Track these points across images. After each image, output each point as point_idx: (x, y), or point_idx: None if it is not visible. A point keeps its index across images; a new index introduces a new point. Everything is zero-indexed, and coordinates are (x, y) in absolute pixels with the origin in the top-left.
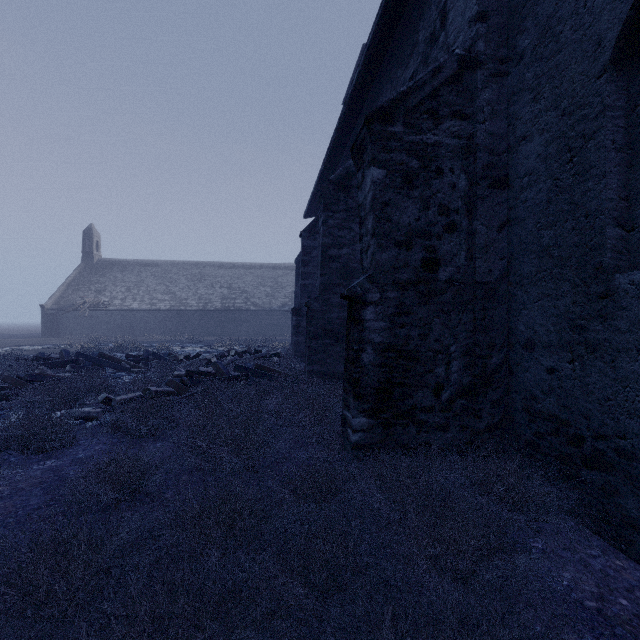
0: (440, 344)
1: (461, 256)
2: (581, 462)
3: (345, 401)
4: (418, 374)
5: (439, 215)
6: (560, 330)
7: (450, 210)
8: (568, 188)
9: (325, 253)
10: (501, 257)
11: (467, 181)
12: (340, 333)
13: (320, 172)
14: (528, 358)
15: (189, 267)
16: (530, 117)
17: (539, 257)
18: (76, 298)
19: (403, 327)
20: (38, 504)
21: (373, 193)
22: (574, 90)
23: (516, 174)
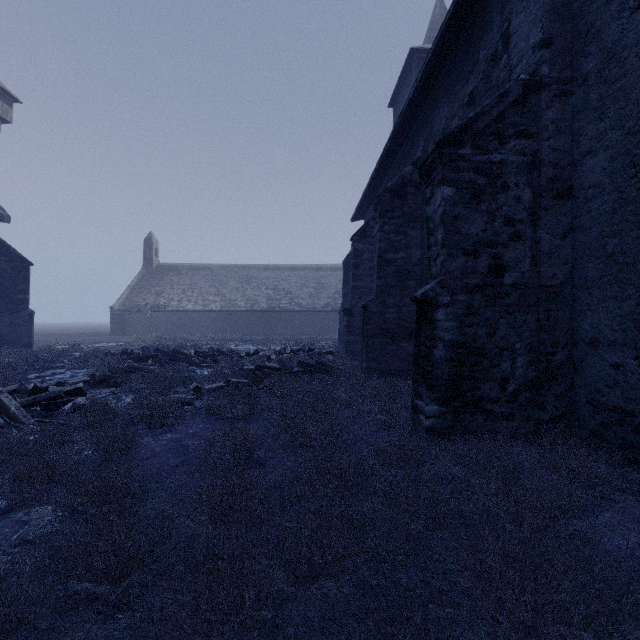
0: (505, 342)
1: (526, 262)
2: None
3: (416, 391)
4: (485, 368)
5: (504, 226)
6: (625, 329)
7: (515, 221)
8: (633, 201)
9: (381, 257)
10: (565, 262)
11: (531, 194)
12: (396, 332)
13: (371, 178)
14: (592, 355)
15: (237, 270)
16: (594, 134)
17: (604, 263)
18: (139, 300)
19: (471, 326)
20: (176, 463)
21: (444, 209)
22: (639, 112)
23: (580, 186)
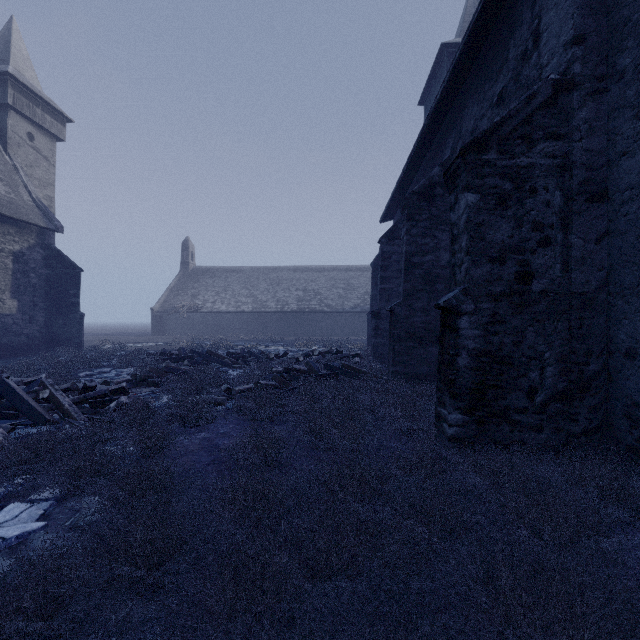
0: (534, 351)
1: (556, 268)
2: None
3: (440, 399)
4: (511, 378)
5: (533, 231)
6: None
7: (544, 226)
8: None
9: (408, 261)
10: (599, 268)
11: (562, 197)
12: (423, 336)
13: (399, 179)
14: (629, 366)
15: (268, 272)
16: (631, 133)
17: None
18: (177, 302)
19: (496, 335)
20: (207, 462)
21: (467, 216)
22: None
23: (616, 188)
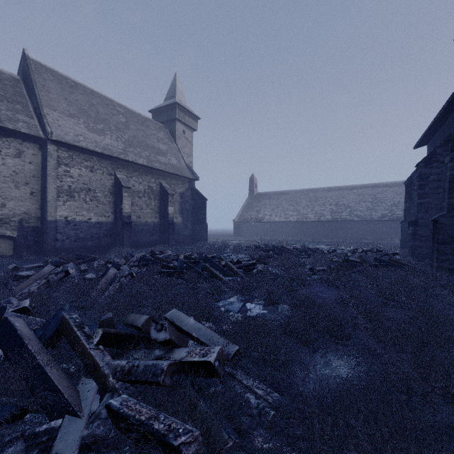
0: None
1: None
2: None
3: None
4: None
5: None
6: None
7: None
8: None
9: (453, 182)
10: None
11: None
12: None
13: (437, 115)
14: None
15: (307, 193)
16: None
17: None
18: (247, 216)
19: None
20: (320, 302)
21: None
22: None
23: None
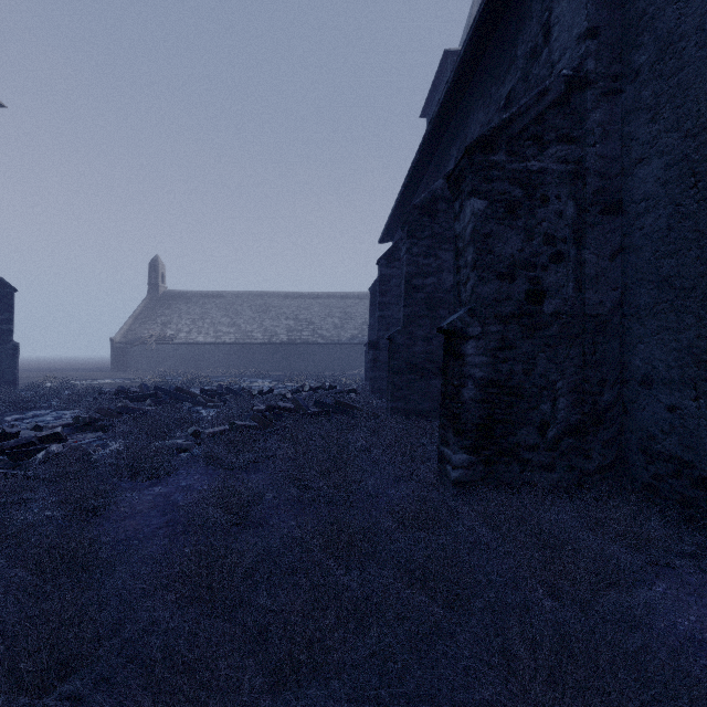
0: (545, 380)
1: (568, 287)
2: (706, 506)
3: (443, 437)
4: (522, 411)
5: (544, 245)
6: (683, 366)
7: (556, 239)
8: (692, 215)
9: (409, 283)
10: (614, 287)
11: (575, 208)
12: (425, 368)
13: (399, 194)
14: (645, 395)
15: (254, 298)
16: (647, 138)
17: (658, 288)
18: (143, 331)
19: (505, 362)
20: (159, 524)
21: (474, 225)
22: (699, 111)
23: (631, 199)
